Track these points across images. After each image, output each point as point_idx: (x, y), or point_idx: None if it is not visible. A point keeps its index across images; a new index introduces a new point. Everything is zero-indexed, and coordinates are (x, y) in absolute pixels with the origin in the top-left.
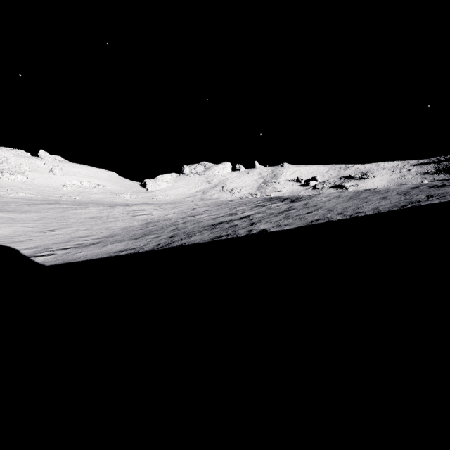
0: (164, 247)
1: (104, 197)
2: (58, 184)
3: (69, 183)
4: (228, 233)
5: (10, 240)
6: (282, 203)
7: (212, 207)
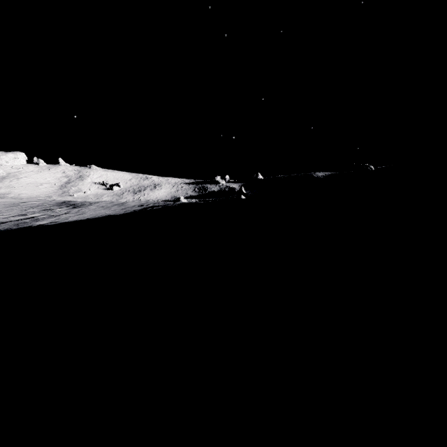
0: None
1: None
2: None
3: None
4: (18, 226)
5: None
6: (66, 208)
7: (2, 207)
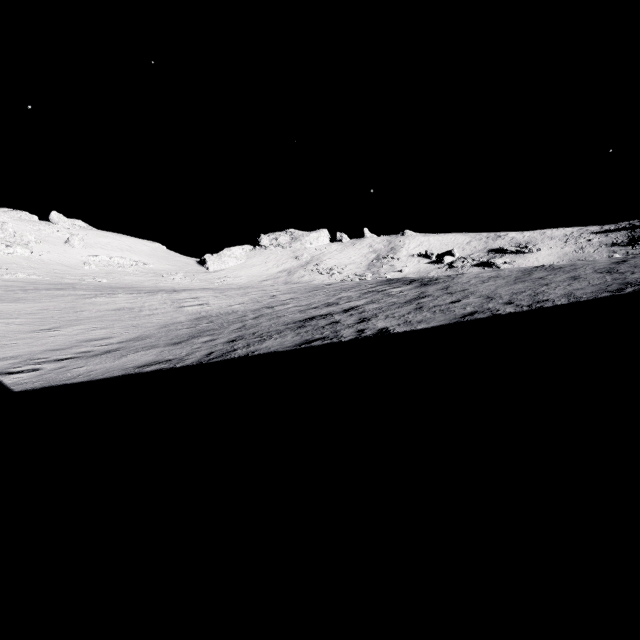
0: (218, 359)
1: (144, 280)
2: (76, 261)
3: (94, 260)
4: (324, 334)
5: None
6: (408, 287)
7: (301, 293)
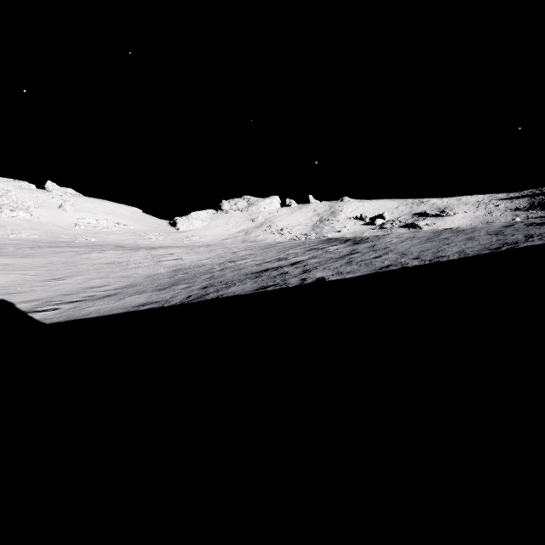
0: (196, 301)
1: (125, 239)
2: (68, 223)
3: (83, 222)
4: (276, 282)
5: (4, 292)
6: (343, 245)
7: (257, 250)
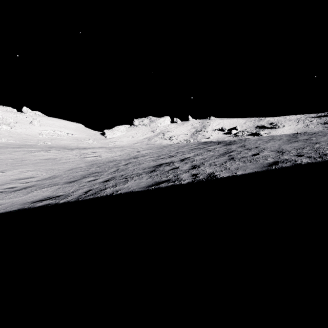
0: (91, 197)
1: (71, 143)
2: (35, 133)
3: (45, 132)
4: (169, 177)
5: None
6: (218, 146)
7: (154, 149)
